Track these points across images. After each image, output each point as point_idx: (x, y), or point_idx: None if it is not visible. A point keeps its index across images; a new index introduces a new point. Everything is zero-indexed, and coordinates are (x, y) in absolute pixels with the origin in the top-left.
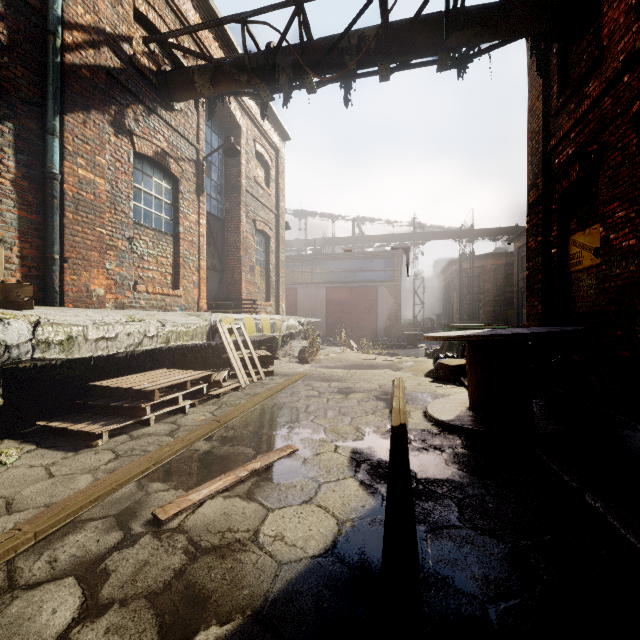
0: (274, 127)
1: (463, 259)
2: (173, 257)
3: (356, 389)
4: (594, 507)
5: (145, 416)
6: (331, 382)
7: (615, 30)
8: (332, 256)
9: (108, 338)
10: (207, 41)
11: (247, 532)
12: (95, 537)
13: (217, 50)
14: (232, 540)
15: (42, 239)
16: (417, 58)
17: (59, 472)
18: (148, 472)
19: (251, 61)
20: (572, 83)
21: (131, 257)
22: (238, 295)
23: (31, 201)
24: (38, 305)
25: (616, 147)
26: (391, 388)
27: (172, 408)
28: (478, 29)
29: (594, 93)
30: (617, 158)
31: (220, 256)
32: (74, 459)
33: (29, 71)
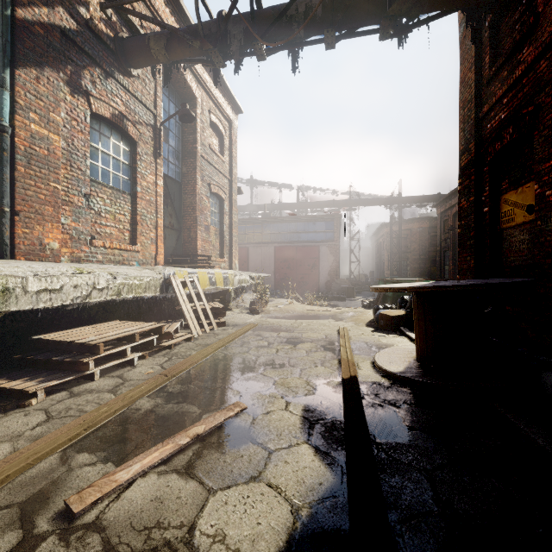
0: (227, 100)
1: (393, 223)
2: (131, 215)
3: (304, 339)
4: None
5: (88, 371)
6: (280, 332)
7: None
8: (280, 219)
9: (51, 290)
10: (164, 15)
11: (180, 528)
12: None
13: (174, 24)
14: (159, 542)
15: None
16: (361, 26)
17: None
18: (78, 439)
19: (204, 28)
20: (505, 51)
21: (88, 213)
22: (194, 252)
23: None
24: None
25: None
26: (337, 338)
27: (119, 361)
28: None
29: (529, 58)
30: None
31: (177, 216)
32: None
33: None
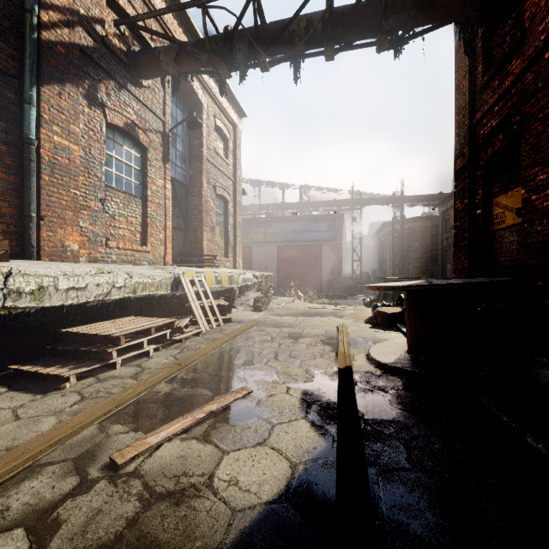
0: (232, 105)
1: (395, 222)
2: (142, 217)
3: (305, 334)
4: (536, 448)
5: (112, 360)
6: (282, 328)
7: (536, 13)
8: (282, 219)
9: (78, 288)
10: (172, 27)
11: (202, 476)
12: (51, 483)
13: (181, 35)
14: (187, 485)
15: (20, 199)
16: (359, 39)
17: (25, 414)
18: (110, 414)
19: (211, 42)
20: (496, 62)
21: (103, 216)
22: (200, 251)
23: (9, 164)
24: (16, 258)
25: (537, 117)
26: (336, 333)
27: (137, 352)
28: (413, 13)
29: (517, 70)
30: (538, 127)
31: (184, 217)
32: (41, 401)
33: (8, 45)
